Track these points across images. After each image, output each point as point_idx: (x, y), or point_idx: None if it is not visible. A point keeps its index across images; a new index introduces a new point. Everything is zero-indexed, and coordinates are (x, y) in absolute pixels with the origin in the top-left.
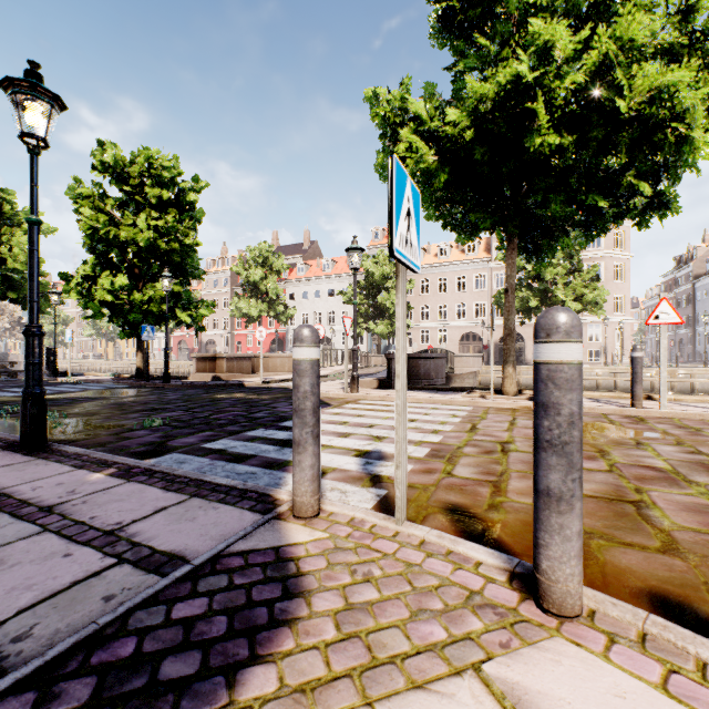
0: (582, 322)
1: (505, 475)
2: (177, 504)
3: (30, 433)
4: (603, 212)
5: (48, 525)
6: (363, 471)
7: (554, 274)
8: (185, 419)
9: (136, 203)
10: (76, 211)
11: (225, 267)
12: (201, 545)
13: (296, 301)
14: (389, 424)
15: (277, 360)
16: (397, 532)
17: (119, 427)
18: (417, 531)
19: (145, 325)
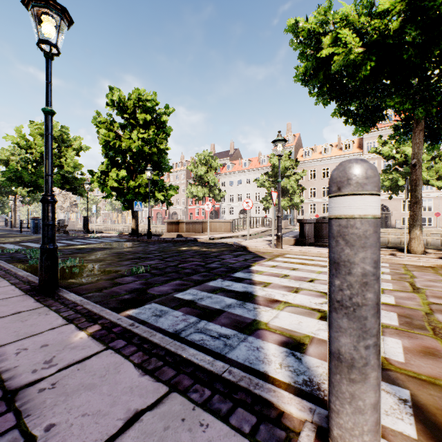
0: (438, 196)
1: None
2: (154, 407)
3: (44, 281)
4: None
5: None
6: None
7: None
8: (160, 267)
9: (131, 125)
10: (97, 131)
11: (183, 167)
12: None
13: (225, 187)
14: (327, 279)
15: (217, 224)
16: None
17: (114, 272)
18: None
19: (136, 201)
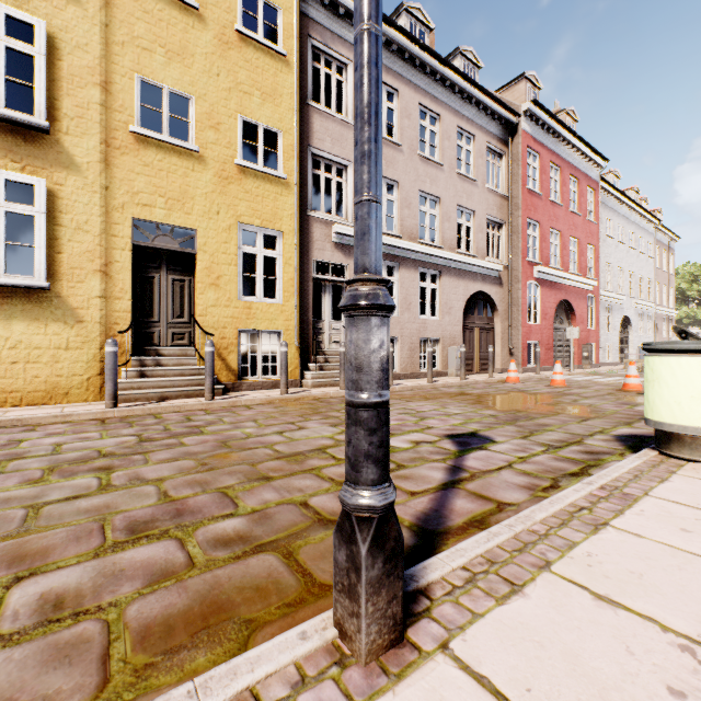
0: None
1: None
2: None
3: None
4: None
5: None
6: None
7: None
8: None
9: None
10: None
11: None
12: None
13: None
14: None
15: None
16: None
17: None
18: None
19: None
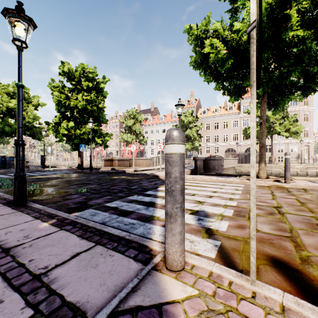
0: (287, 143)
1: (294, 232)
2: (86, 251)
3: (17, 196)
4: (315, 80)
5: (0, 266)
6: (199, 225)
7: (274, 118)
8: (97, 189)
9: (78, 89)
10: (52, 93)
11: (117, 120)
12: (99, 297)
13: (148, 135)
14: (203, 194)
15: (140, 161)
16: (253, 292)
17: (65, 192)
18: (272, 294)
19: (81, 144)
